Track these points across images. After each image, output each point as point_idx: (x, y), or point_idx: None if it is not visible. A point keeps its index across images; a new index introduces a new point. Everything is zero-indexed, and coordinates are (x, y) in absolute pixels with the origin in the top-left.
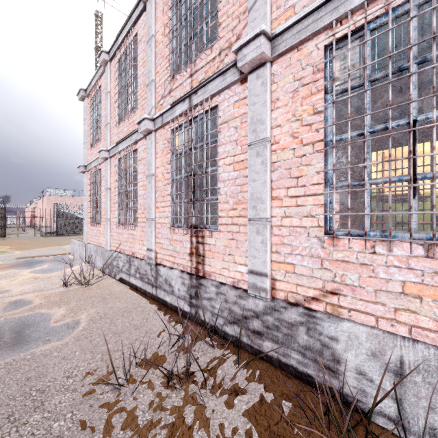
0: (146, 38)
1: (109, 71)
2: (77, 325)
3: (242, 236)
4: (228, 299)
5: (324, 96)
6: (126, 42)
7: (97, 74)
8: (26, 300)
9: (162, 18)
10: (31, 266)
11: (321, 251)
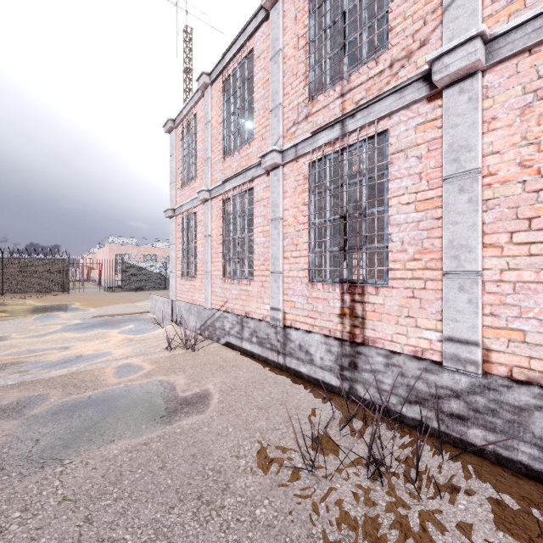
0: (270, 54)
1: (210, 96)
2: (210, 396)
3: (430, 294)
4: (405, 372)
5: None
6: (237, 60)
7: (191, 101)
8: (134, 364)
9: (294, 28)
10: (116, 326)
11: None
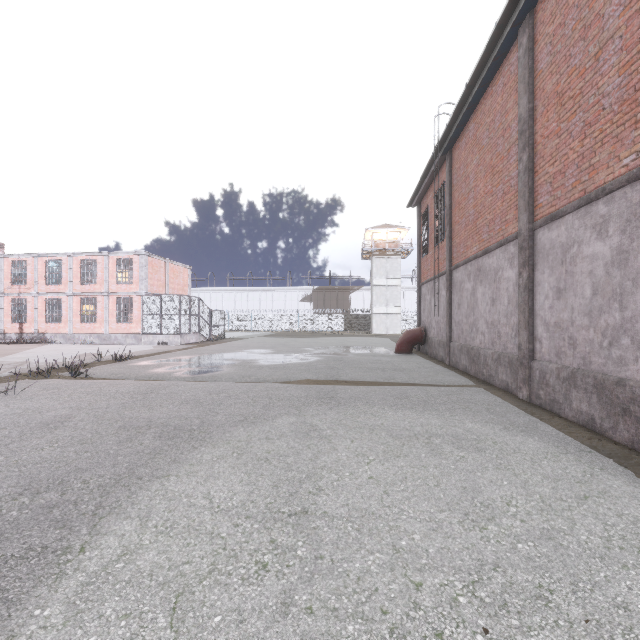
0: (0, 268)
1: None
2: None
3: (33, 324)
4: (30, 336)
5: (46, 304)
6: None
7: None
8: None
9: (8, 267)
10: None
11: (46, 325)
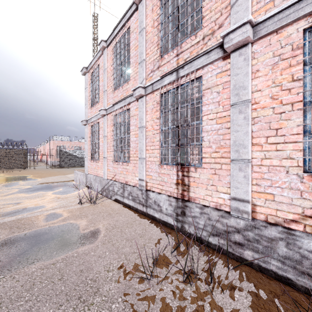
0: (138, 30)
1: (106, 54)
2: (99, 232)
3: (224, 172)
4: (211, 217)
5: (303, 67)
6: (121, 33)
7: (96, 57)
8: (57, 213)
9: (151, 15)
10: (51, 189)
11: (301, 185)
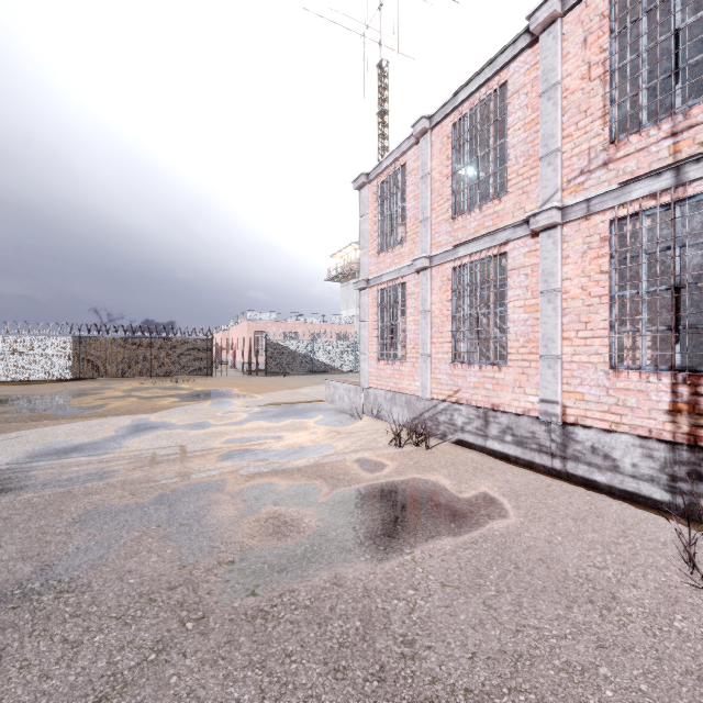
0: (540, 88)
1: (429, 143)
2: (496, 500)
3: None
4: None
5: None
6: (476, 98)
7: (398, 151)
8: (372, 459)
9: (582, 54)
10: (304, 416)
11: None
